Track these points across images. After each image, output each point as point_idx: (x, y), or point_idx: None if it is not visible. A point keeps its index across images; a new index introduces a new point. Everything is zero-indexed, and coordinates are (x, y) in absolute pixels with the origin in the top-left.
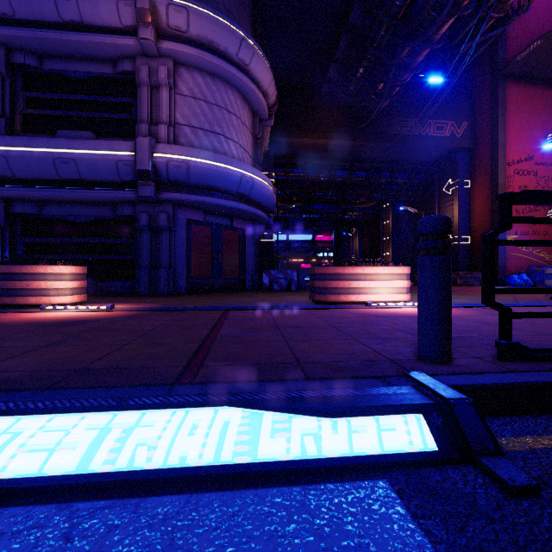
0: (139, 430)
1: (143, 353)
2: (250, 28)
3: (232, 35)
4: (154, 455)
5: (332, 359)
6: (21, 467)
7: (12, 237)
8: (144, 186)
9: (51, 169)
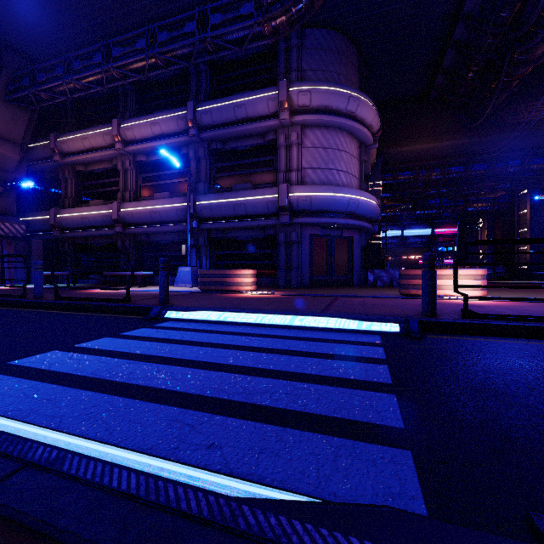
0: (313, 320)
1: (304, 308)
2: (357, 75)
3: (342, 97)
4: (318, 324)
5: (381, 313)
6: (288, 323)
7: (210, 251)
8: (283, 216)
9: (232, 211)
